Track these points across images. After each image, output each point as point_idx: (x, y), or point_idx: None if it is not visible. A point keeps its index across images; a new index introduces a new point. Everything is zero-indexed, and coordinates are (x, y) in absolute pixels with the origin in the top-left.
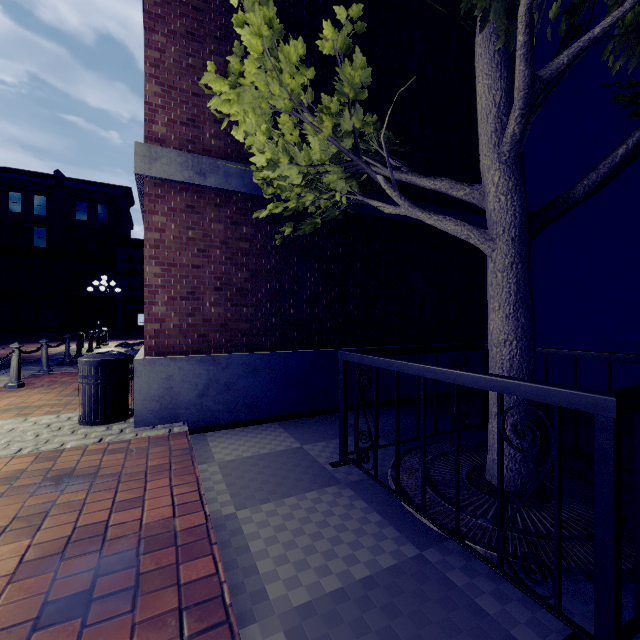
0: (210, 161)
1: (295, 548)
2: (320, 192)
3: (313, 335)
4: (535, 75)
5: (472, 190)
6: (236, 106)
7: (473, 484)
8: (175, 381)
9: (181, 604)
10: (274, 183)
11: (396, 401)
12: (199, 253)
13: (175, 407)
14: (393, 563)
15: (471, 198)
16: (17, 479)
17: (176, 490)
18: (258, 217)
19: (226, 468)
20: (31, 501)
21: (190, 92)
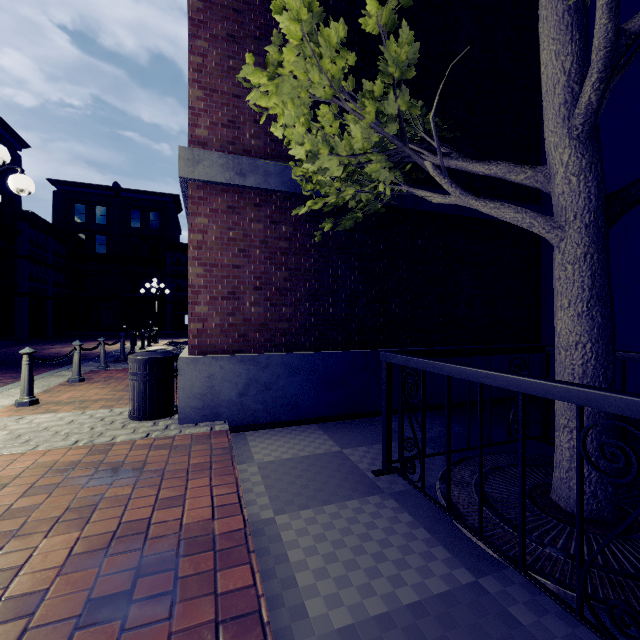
0: (250, 161)
1: (336, 562)
2: (361, 185)
3: (353, 335)
4: (620, 29)
5: (535, 172)
6: (274, 98)
7: (536, 505)
8: (216, 380)
9: (218, 615)
10: (313, 179)
11: (447, 409)
12: (239, 253)
13: (216, 405)
14: (445, 589)
15: (533, 182)
16: (73, 470)
17: (216, 490)
18: (297, 215)
19: (265, 469)
20: (83, 493)
21: (231, 94)
